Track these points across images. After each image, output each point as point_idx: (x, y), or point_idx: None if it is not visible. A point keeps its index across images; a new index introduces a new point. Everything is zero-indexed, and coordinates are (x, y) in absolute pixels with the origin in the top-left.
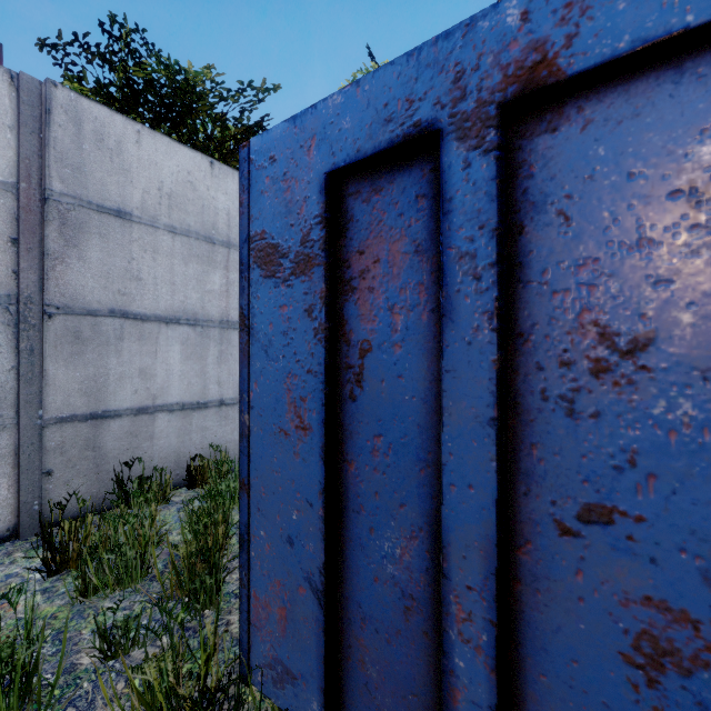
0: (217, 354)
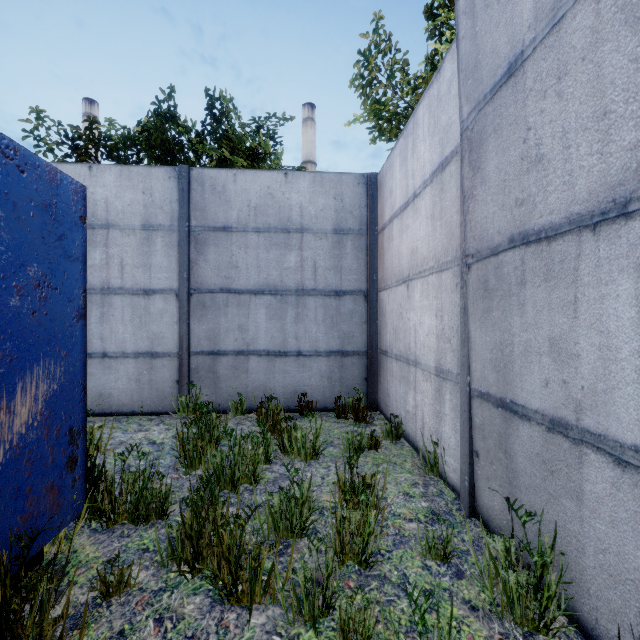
0: None
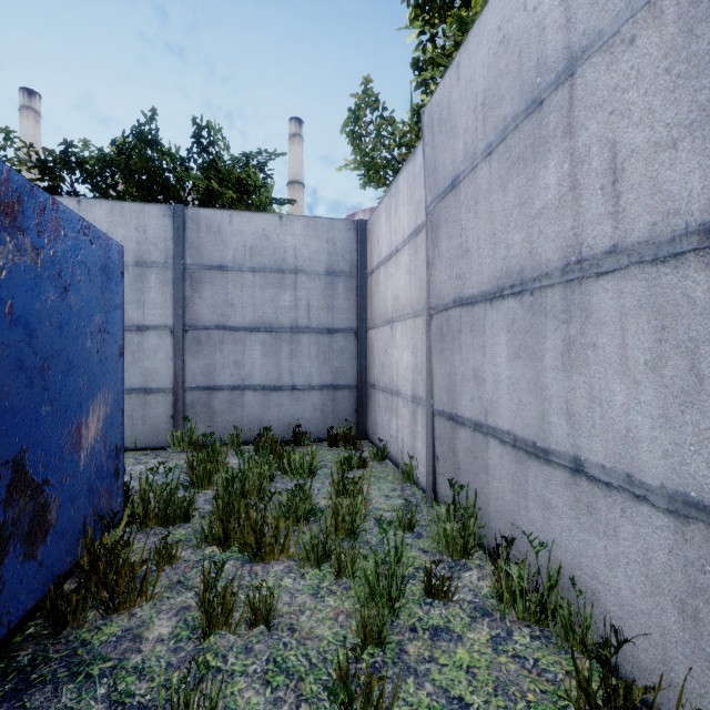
0: (561, 347)
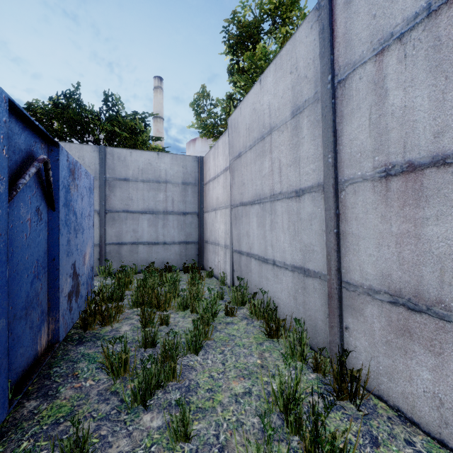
0: (270, 223)
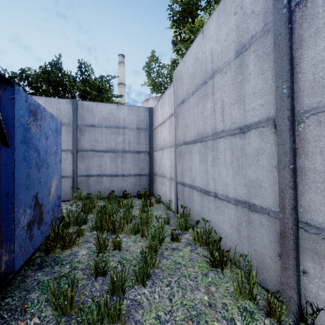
0: (212, 159)
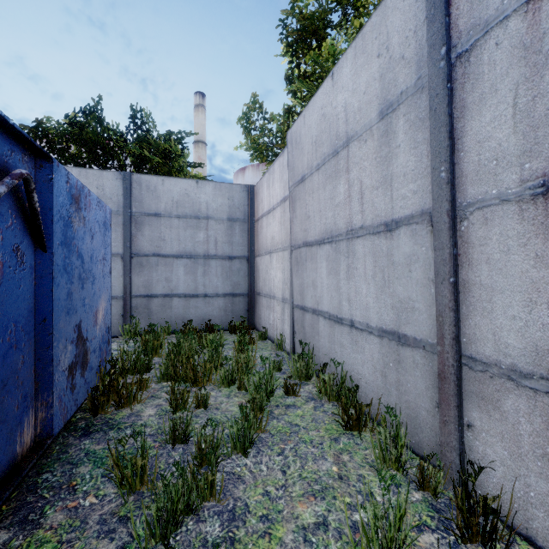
0: (346, 269)
